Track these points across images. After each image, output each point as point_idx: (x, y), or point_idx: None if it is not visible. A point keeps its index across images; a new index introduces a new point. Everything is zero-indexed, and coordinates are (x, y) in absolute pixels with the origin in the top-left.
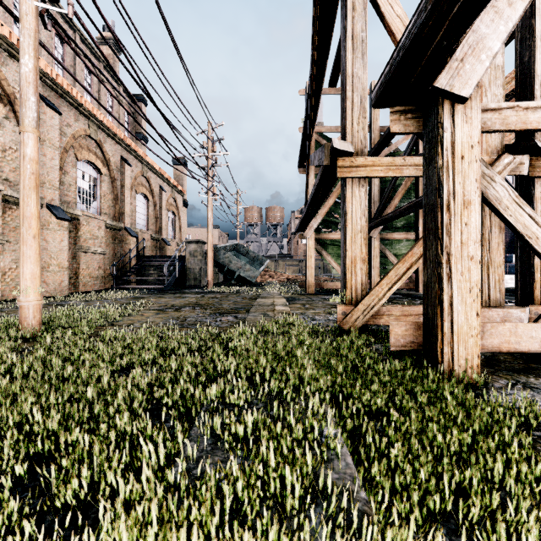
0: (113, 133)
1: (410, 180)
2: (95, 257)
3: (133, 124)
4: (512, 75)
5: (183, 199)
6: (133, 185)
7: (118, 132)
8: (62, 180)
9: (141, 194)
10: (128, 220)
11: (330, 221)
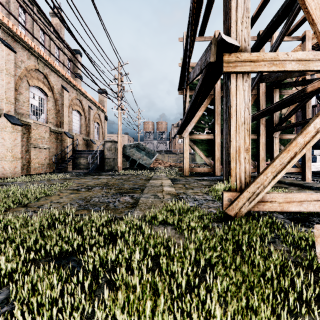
0: (56, 69)
1: (253, 99)
2: (43, 151)
3: (73, 68)
4: (312, 36)
5: (104, 115)
6: (70, 104)
7: (59, 69)
8: (17, 98)
9: (76, 111)
10: (67, 127)
11: (200, 127)
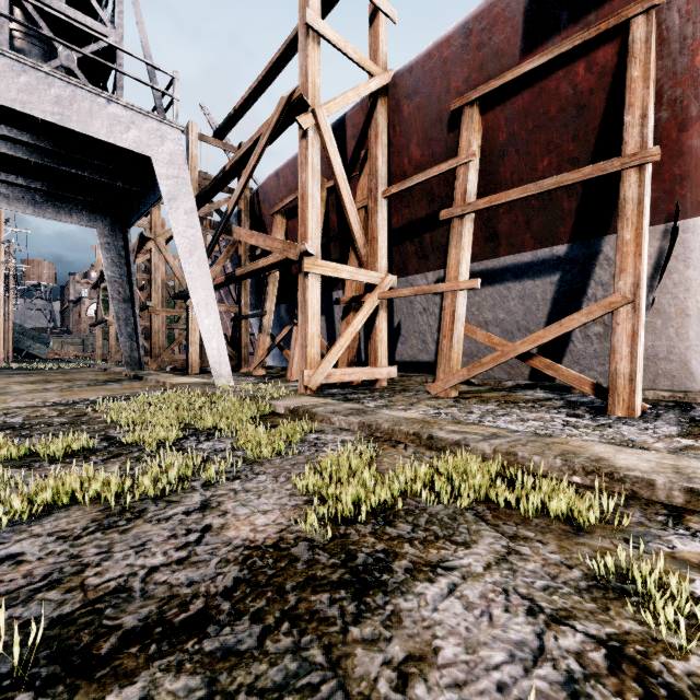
0: None
1: None
2: None
3: None
4: None
5: None
6: None
7: None
8: None
9: None
10: None
11: None
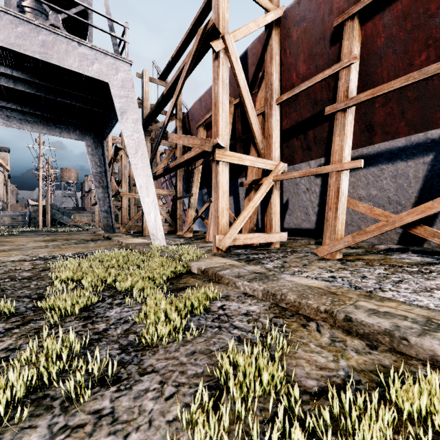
0: None
1: None
2: None
3: None
4: None
5: (8, 173)
6: None
7: None
8: None
9: None
10: None
11: None
